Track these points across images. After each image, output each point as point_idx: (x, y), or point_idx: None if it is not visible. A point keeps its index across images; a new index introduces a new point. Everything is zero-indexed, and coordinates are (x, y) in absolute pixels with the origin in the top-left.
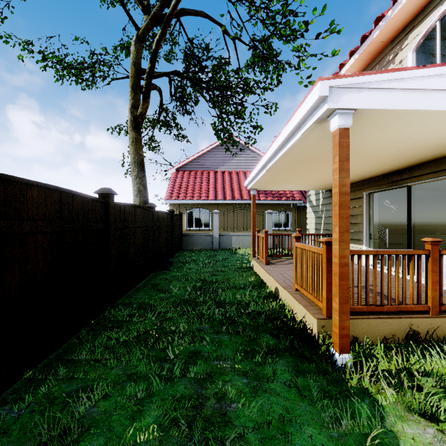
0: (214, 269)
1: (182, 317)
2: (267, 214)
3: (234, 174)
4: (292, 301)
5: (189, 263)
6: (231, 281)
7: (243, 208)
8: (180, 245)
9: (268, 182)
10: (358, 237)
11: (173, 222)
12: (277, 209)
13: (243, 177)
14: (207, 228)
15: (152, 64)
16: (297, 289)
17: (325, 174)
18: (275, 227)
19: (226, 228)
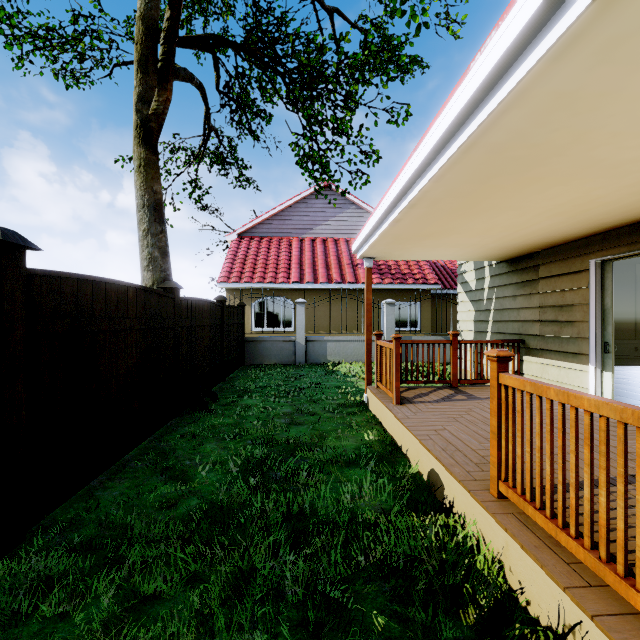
0: (296, 408)
1: (193, 590)
2: (385, 306)
3: (330, 243)
4: (499, 537)
5: (250, 395)
6: (327, 442)
7: (346, 296)
8: (239, 358)
9: (400, 242)
10: (576, 348)
11: (225, 319)
12: (400, 298)
13: (345, 247)
14: (287, 329)
15: (173, 11)
16: (503, 494)
17: (526, 218)
18: (396, 327)
19: (318, 328)
